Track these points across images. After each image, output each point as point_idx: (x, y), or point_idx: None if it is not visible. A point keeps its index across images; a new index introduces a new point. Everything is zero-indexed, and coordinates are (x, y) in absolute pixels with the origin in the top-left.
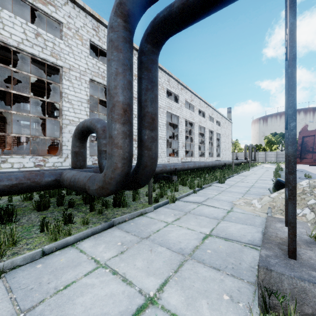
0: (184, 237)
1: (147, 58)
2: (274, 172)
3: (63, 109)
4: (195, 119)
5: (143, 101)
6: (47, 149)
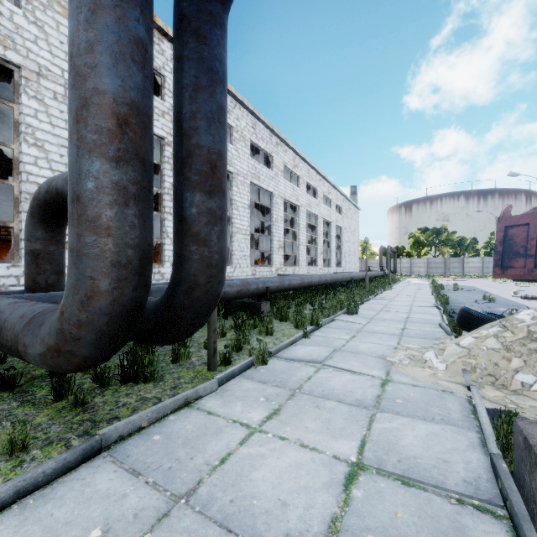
0: (296, 482)
1: (198, 7)
2: (433, 292)
3: (22, 161)
4: (300, 199)
5: (187, 117)
6: None
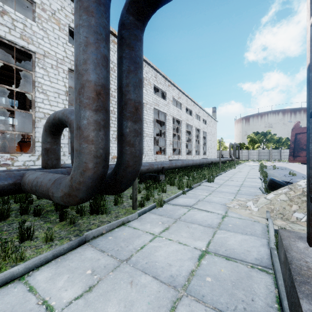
0: (176, 257)
1: (129, 33)
2: (259, 170)
3: (36, 101)
4: (182, 116)
5: (124, 86)
6: (19, 146)
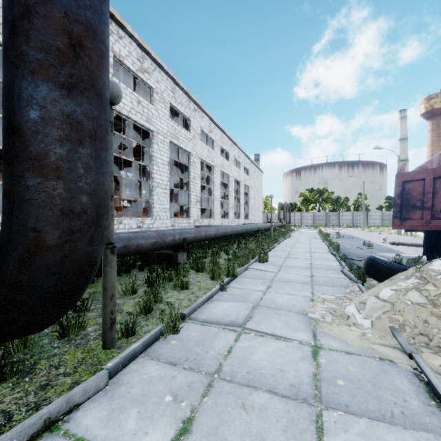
0: None
1: None
2: (323, 240)
3: None
4: (215, 160)
5: None
6: None
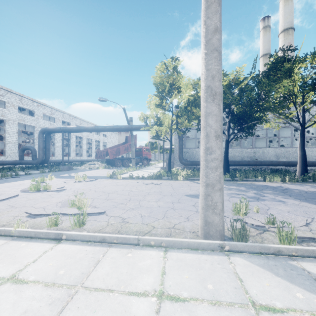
0: None
1: (47, 137)
2: None
3: (6, 137)
4: (83, 134)
5: (46, 145)
6: None
